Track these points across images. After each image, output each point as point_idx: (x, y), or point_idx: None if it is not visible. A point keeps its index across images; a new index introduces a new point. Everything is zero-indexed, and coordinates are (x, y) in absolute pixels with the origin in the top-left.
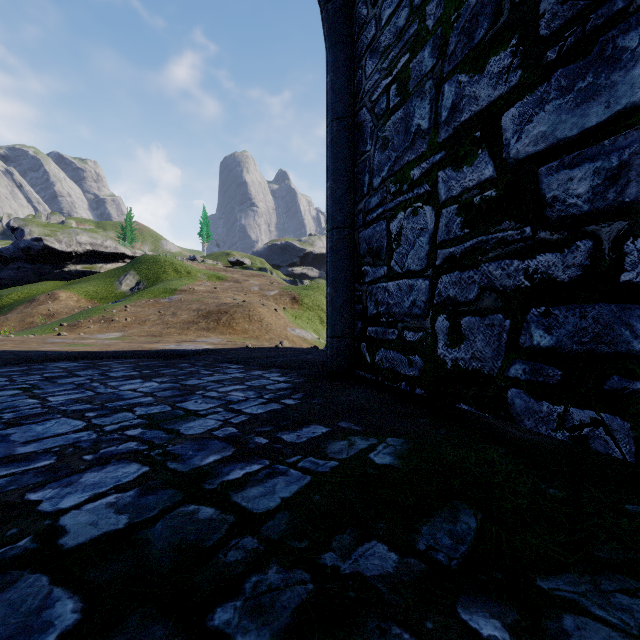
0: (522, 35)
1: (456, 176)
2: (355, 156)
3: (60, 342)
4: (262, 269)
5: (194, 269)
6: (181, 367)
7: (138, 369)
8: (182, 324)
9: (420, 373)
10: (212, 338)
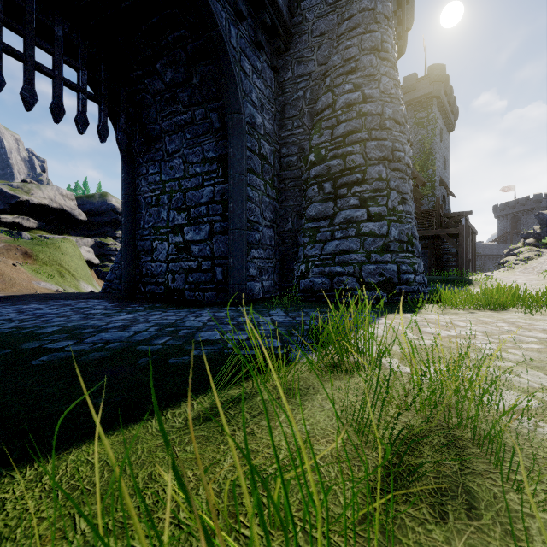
0: (188, 213)
1: (174, 237)
2: (136, 211)
3: None
4: None
5: None
6: (24, 302)
7: None
8: None
9: (164, 291)
10: None
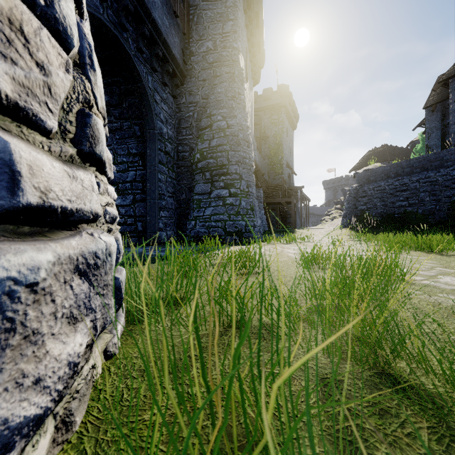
0: (117, 187)
1: None
2: None
3: None
4: None
5: None
6: None
7: None
8: None
9: None
10: None
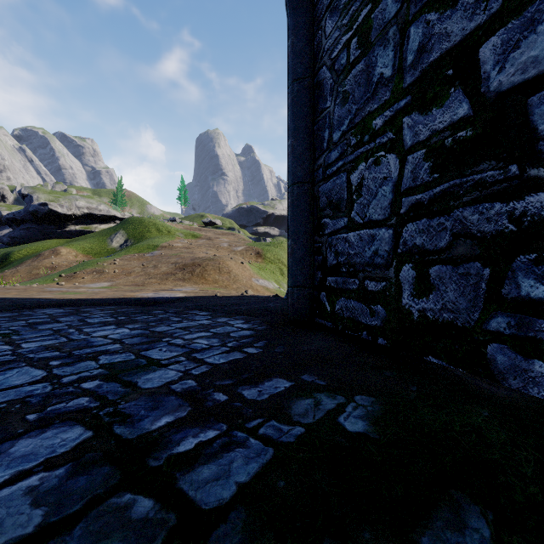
0: None
1: (424, 120)
2: (315, 114)
3: (56, 290)
4: (231, 228)
5: (173, 228)
6: (154, 314)
7: (115, 315)
8: (162, 275)
9: (383, 323)
10: (187, 287)
